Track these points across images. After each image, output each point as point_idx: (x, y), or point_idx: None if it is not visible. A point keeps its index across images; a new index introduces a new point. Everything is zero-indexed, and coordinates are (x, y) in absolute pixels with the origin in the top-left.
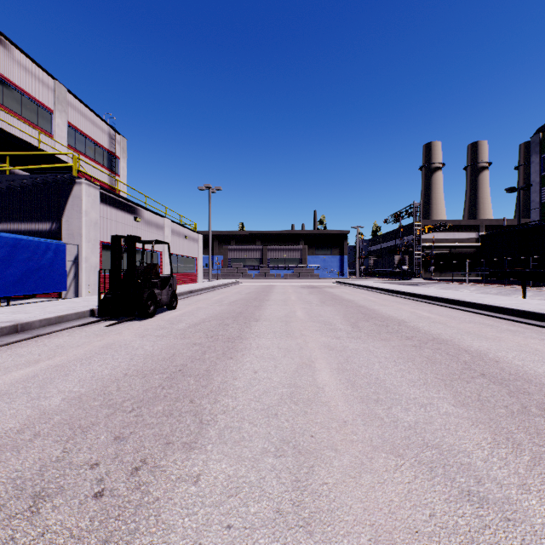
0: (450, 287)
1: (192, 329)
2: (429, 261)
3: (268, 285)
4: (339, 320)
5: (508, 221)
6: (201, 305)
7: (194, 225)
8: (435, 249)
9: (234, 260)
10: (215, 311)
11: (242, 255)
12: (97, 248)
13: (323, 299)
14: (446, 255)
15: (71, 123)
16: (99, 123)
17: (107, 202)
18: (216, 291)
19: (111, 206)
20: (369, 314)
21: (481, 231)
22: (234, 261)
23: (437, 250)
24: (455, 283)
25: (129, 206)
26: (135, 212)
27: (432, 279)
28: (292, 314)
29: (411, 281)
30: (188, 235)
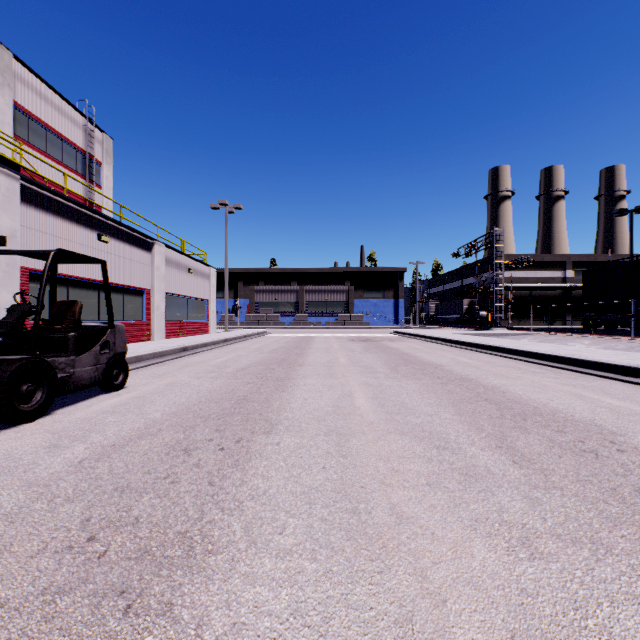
0: (552, 339)
1: (75, 476)
2: (505, 305)
3: (305, 337)
4: (457, 427)
5: (601, 257)
6: (181, 377)
7: (204, 255)
8: (512, 290)
9: (263, 304)
10: (194, 394)
11: (273, 297)
12: (15, 278)
13: (390, 362)
14: (526, 298)
15: (22, 104)
16: (68, 112)
17: (41, 205)
18: (227, 347)
19: (49, 212)
20: (502, 403)
21: (568, 268)
22: (263, 306)
23: (515, 292)
24: (552, 333)
25: (86, 216)
26: (100, 227)
27: (518, 329)
28: (347, 404)
29: (492, 331)
30: (194, 268)
